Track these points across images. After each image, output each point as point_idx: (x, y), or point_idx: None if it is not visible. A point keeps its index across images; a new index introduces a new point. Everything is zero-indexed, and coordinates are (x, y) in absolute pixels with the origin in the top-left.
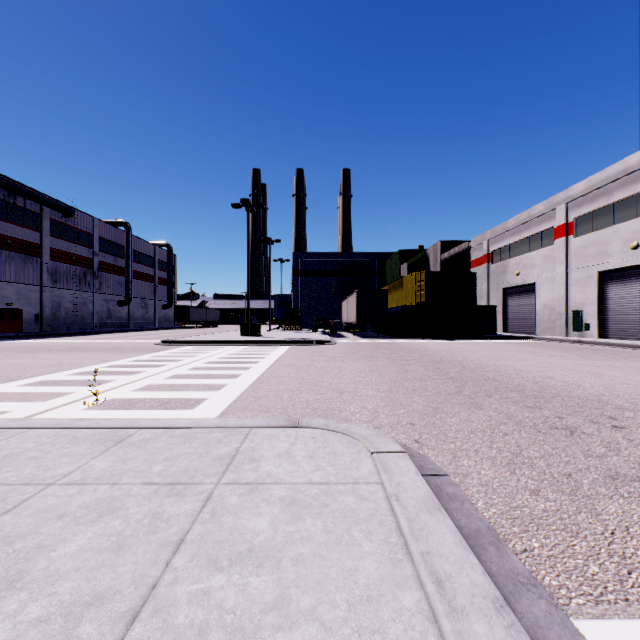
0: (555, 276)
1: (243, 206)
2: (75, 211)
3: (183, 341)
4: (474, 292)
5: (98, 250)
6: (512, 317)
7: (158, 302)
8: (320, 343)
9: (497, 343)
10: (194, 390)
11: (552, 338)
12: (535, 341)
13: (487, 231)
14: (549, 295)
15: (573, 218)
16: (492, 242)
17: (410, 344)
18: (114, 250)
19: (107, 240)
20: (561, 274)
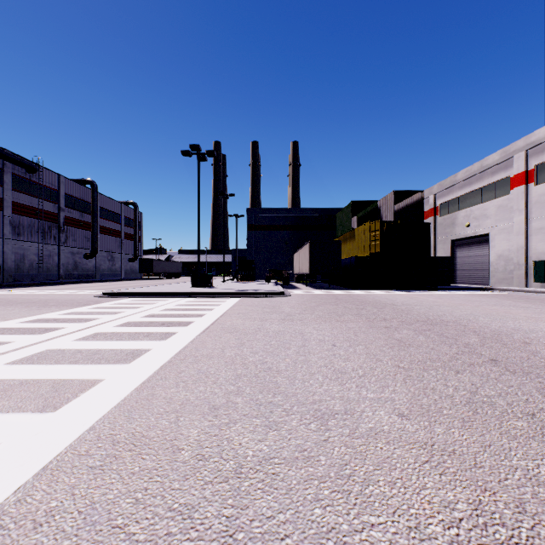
0: (512, 226)
1: (193, 153)
2: (40, 168)
3: (124, 293)
4: (428, 242)
5: (64, 206)
6: (461, 268)
7: (124, 255)
8: (273, 295)
9: (461, 295)
10: (6, 407)
11: (515, 289)
12: (497, 292)
13: (434, 185)
14: (505, 245)
15: (534, 165)
16: (439, 196)
17: (369, 296)
18: (80, 206)
19: (73, 197)
20: (520, 223)
